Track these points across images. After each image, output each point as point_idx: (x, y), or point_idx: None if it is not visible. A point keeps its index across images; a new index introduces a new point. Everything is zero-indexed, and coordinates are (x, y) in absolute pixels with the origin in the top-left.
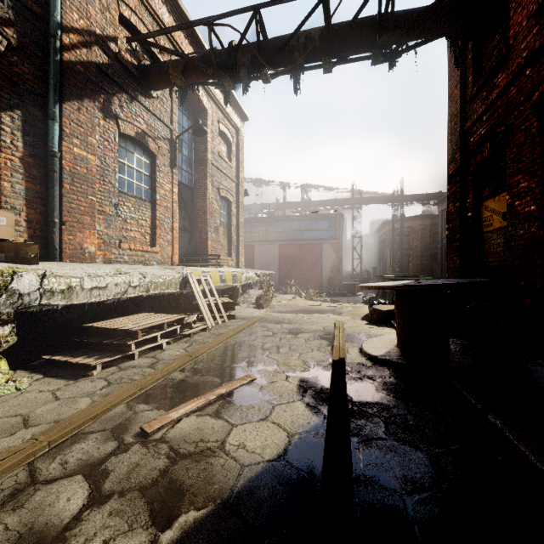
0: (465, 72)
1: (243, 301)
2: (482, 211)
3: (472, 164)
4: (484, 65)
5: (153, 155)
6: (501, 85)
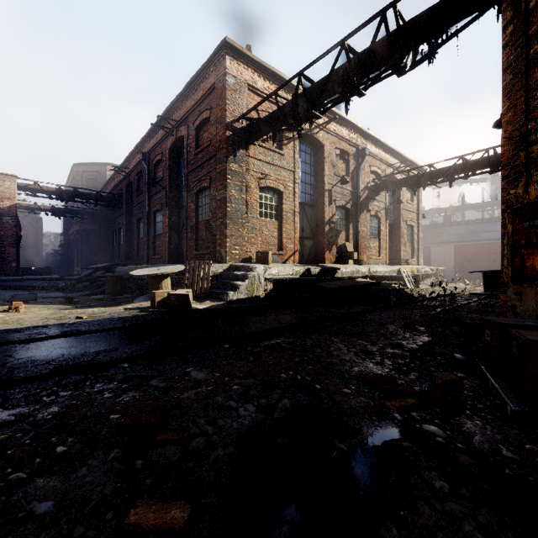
0: None
1: (422, 284)
2: None
3: None
4: None
5: (379, 218)
6: None
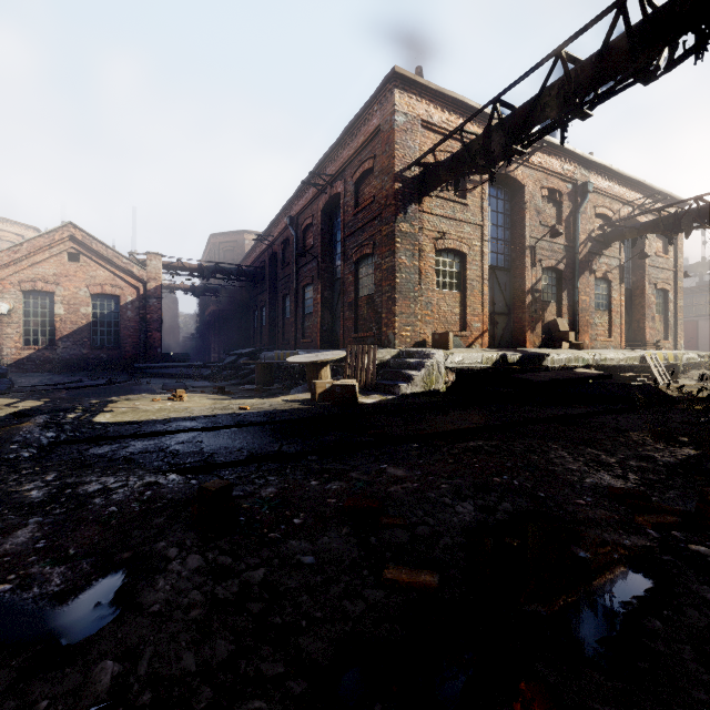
0: None
1: (683, 377)
2: None
3: None
4: None
5: (609, 281)
6: None
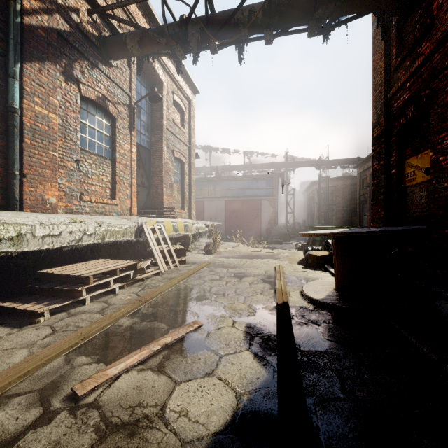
0: (389, 46)
1: (194, 248)
2: (405, 167)
3: (396, 126)
4: (407, 39)
5: (113, 118)
6: (426, 53)
